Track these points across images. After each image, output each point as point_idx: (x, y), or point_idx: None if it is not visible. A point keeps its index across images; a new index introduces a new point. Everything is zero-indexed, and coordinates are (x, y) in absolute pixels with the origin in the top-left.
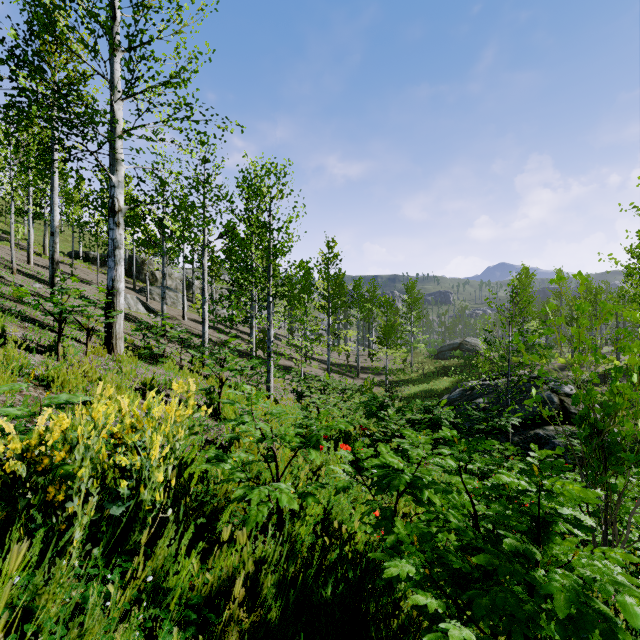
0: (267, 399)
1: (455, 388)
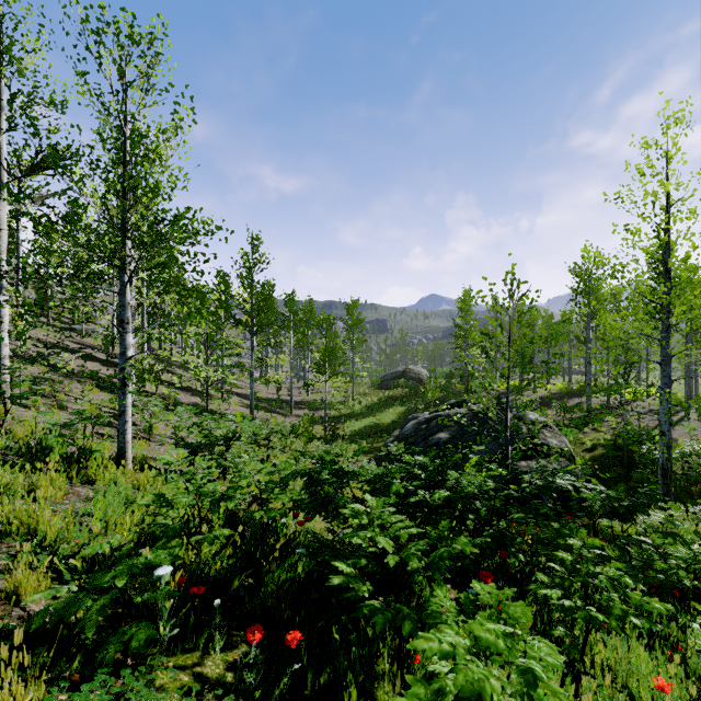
0: (118, 466)
1: (406, 421)
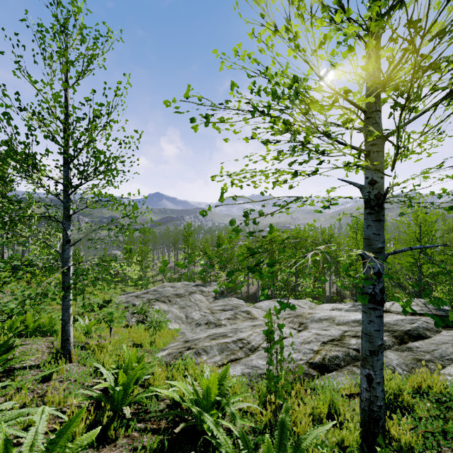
0: None
1: None
